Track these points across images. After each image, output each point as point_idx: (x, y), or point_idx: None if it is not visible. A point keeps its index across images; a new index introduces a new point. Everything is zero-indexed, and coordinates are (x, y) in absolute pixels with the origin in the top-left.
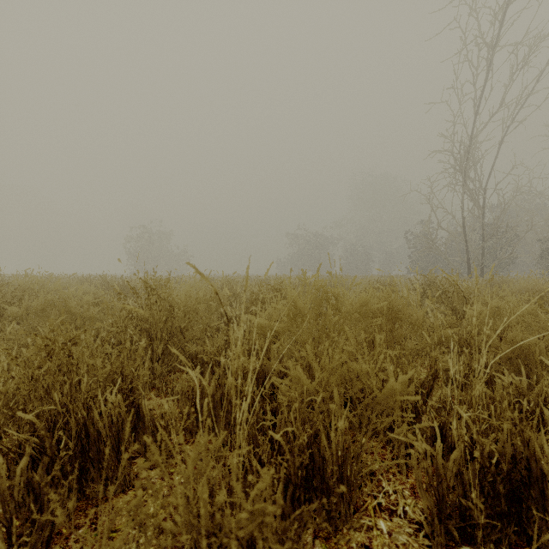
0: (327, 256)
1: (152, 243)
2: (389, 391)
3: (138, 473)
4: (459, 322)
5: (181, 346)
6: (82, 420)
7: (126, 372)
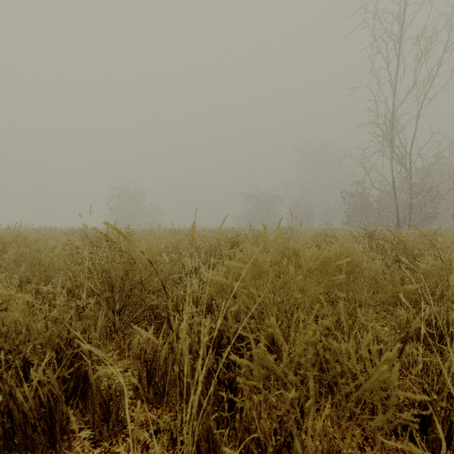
0: (275, 211)
1: (130, 201)
2: (380, 382)
3: (79, 453)
4: (413, 275)
5: (142, 297)
6: (5, 404)
7: (70, 337)
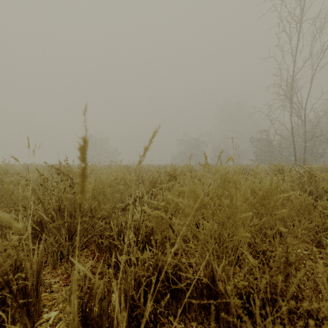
0: (202, 152)
1: (96, 145)
2: None
3: None
4: None
5: (91, 223)
6: None
7: None
